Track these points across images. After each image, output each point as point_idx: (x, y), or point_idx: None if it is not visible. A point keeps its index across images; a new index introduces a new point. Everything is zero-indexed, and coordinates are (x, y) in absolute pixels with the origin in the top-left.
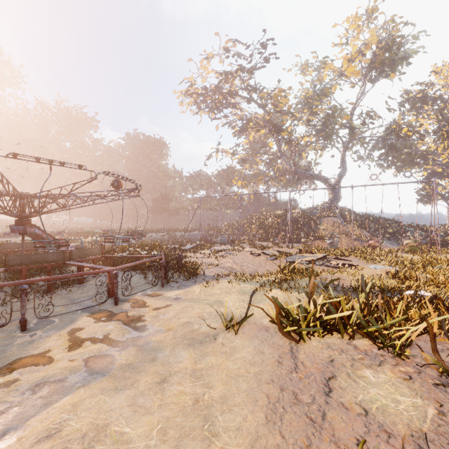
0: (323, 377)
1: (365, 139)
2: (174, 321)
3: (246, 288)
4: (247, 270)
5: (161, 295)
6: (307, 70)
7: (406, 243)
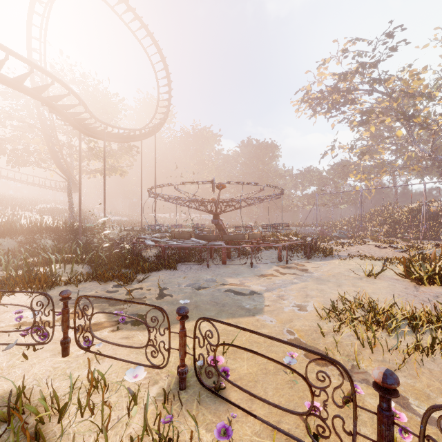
0: (435, 295)
1: None
2: (330, 272)
3: (377, 264)
4: (375, 255)
5: (310, 263)
6: None
7: None
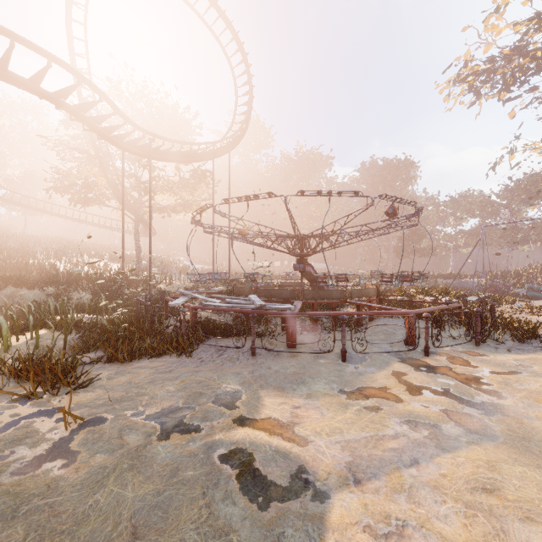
0: None
1: None
2: None
3: None
4: None
5: (485, 356)
6: None
7: None
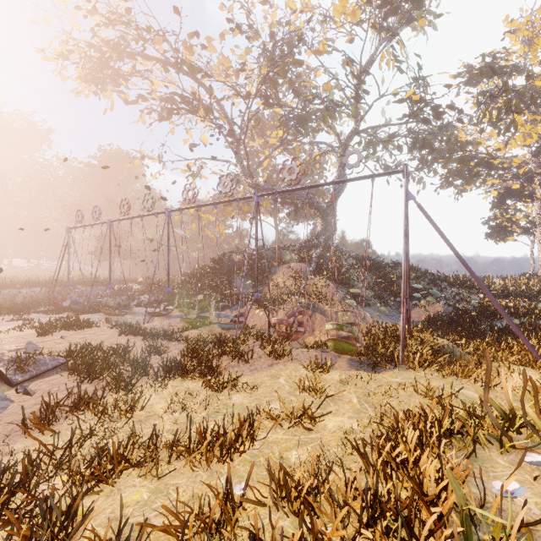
0: None
1: (393, 139)
2: None
3: None
4: None
5: None
6: (251, 2)
7: (326, 329)
